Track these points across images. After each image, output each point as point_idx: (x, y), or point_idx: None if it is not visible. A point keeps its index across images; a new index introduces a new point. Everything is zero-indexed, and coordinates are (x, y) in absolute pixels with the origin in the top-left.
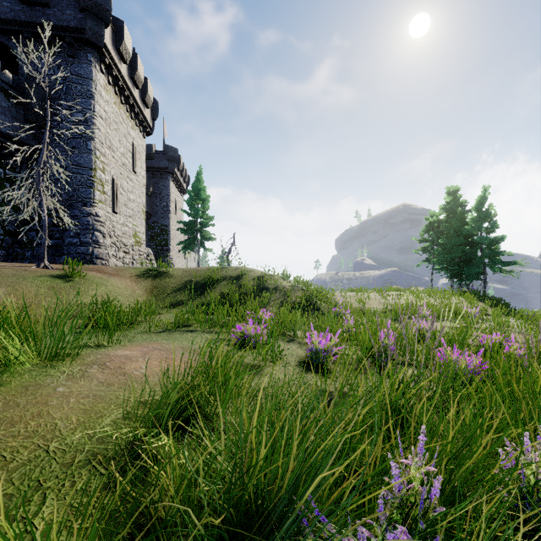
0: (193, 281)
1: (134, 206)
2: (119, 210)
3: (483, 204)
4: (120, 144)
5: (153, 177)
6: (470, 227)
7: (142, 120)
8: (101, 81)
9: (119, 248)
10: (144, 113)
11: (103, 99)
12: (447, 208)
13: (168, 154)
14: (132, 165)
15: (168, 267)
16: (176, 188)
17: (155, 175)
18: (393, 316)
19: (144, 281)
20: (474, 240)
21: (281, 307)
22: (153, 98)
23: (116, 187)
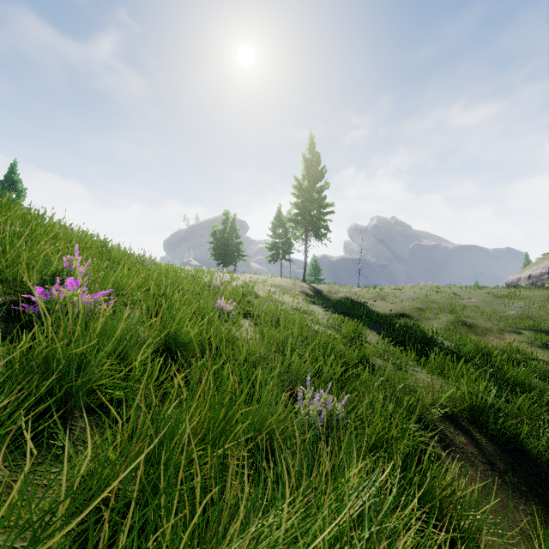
0: None
1: None
2: None
3: (234, 223)
4: None
5: None
6: (227, 235)
7: None
8: None
9: None
10: None
11: None
12: (223, 223)
13: None
14: None
15: None
16: None
17: None
18: None
19: None
20: (229, 242)
21: None
22: None
23: None
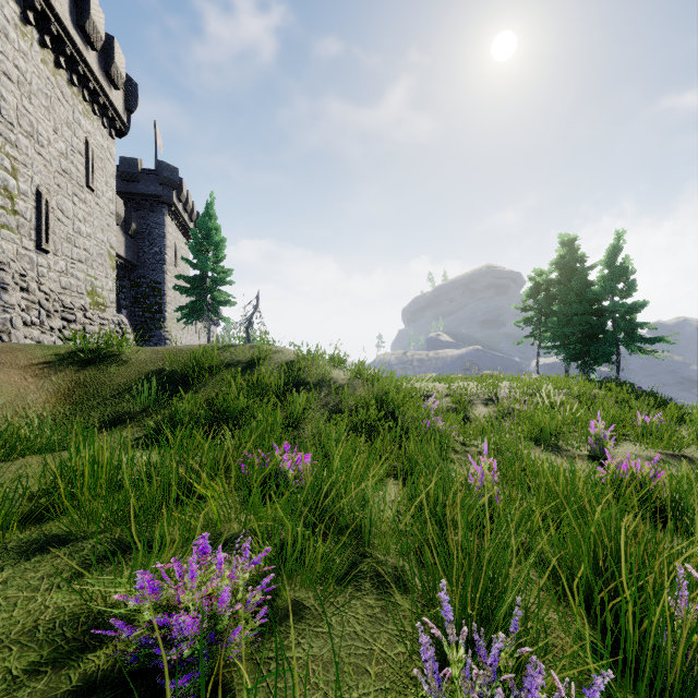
0: (164, 370)
1: (91, 245)
2: (55, 247)
3: (617, 257)
4: (57, 135)
5: (138, 209)
6: (599, 289)
7: (106, 107)
8: (6, 11)
9: (52, 313)
10: (108, 95)
11: (13, 45)
12: (561, 263)
13: (162, 174)
14: (85, 176)
15: (162, 345)
16: (176, 228)
17: (141, 206)
18: (530, 433)
19: (59, 373)
20: (605, 307)
21: (330, 421)
22: (128, 77)
23: (45, 206)
